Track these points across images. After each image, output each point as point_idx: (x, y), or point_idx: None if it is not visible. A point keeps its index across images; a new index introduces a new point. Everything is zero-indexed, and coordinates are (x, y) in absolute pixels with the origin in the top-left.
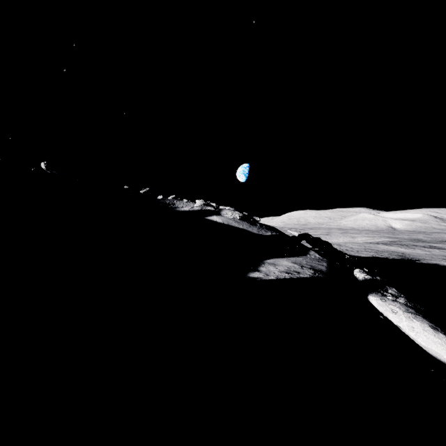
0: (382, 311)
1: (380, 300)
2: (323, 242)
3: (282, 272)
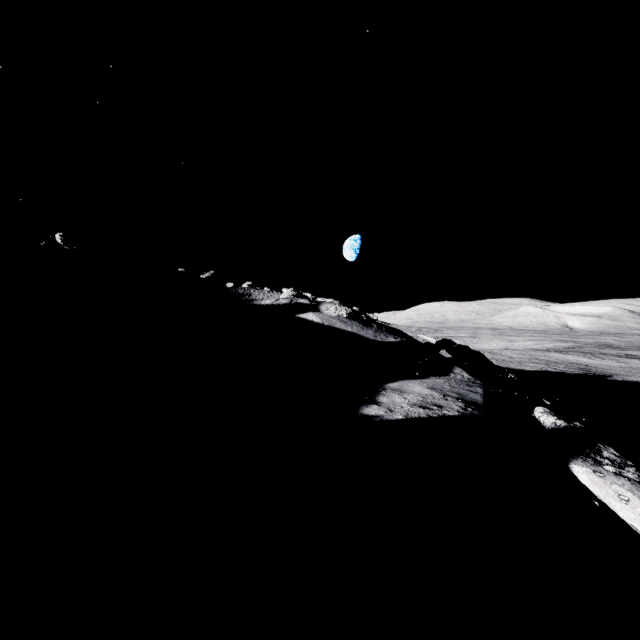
0: (600, 496)
1: (593, 473)
2: (472, 354)
3: (414, 406)
